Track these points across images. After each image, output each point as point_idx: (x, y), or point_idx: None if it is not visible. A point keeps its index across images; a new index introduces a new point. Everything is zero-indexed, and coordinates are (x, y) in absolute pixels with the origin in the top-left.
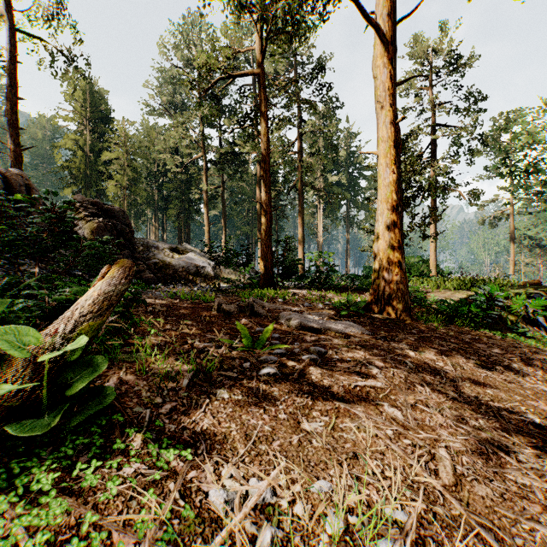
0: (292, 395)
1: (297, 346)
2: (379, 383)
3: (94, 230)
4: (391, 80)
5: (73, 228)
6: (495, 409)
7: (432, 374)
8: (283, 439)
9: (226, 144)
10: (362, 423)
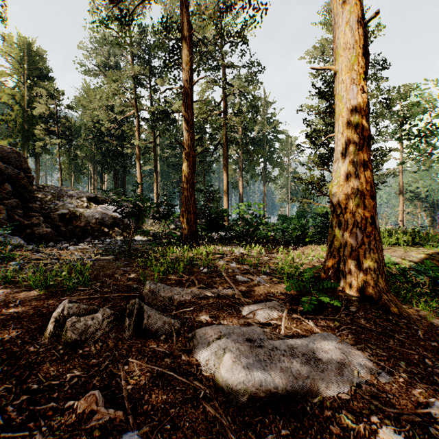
0: None
1: None
2: None
3: None
4: None
5: None
6: None
7: None
8: None
9: (157, 103)
10: None
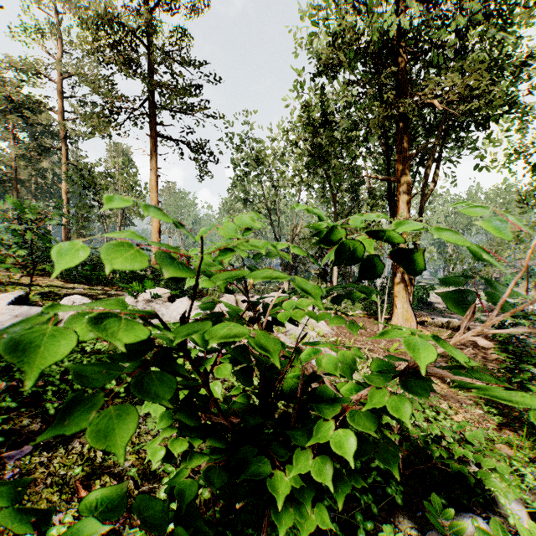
0: None
1: None
2: None
3: None
4: (67, 199)
5: None
6: None
7: None
8: None
9: None
10: None
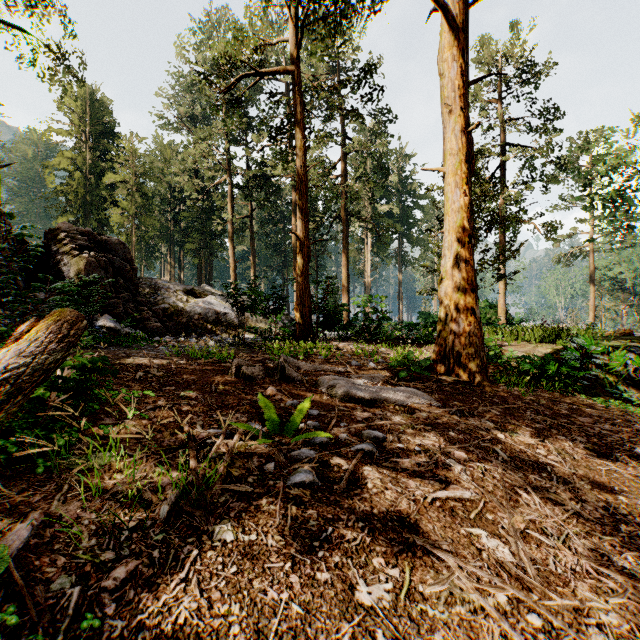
0: (339, 524)
1: (344, 429)
2: (466, 492)
3: (83, 267)
4: (461, 77)
5: (56, 264)
6: (639, 532)
7: (536, 470)
8: (324, 635)
9: (256, 166)
10: (456, 581)
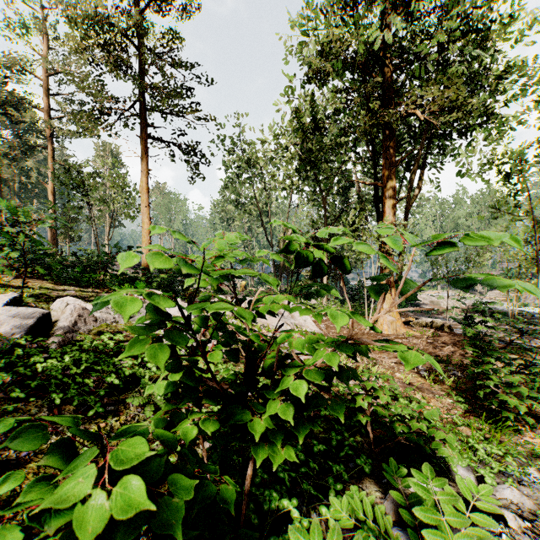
0: None
1: None
2: None
3: None
4: (53, 199)
5: None
6: None
7: None
8: None
9: None
10: None
